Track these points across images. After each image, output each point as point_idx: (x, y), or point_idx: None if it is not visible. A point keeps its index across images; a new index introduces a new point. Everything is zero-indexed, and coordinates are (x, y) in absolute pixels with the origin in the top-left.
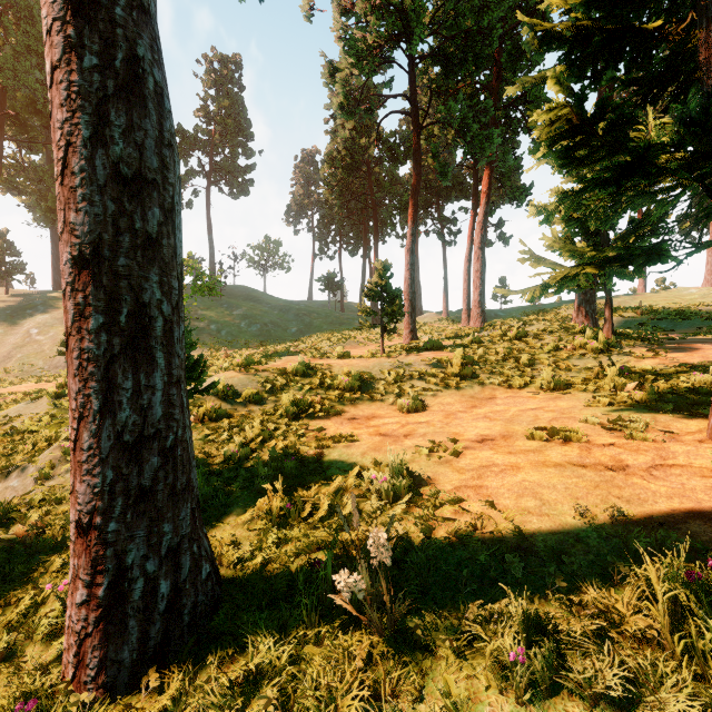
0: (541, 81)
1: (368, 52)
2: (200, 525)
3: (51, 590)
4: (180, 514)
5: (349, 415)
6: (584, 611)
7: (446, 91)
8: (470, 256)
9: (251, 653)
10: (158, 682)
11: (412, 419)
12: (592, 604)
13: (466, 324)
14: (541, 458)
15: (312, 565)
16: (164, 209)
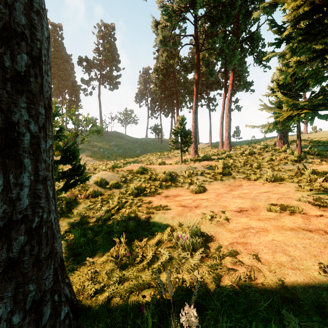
0: (274, 6)
1: (174, 13)
2: (63, 278)
3: None
4: (43, 275)
5: (165, 194)
6: None
7: (212, 35)
8: (223, 115)
9: None
10: None
11: (198, 197)
12: None
13: (221, 148)
14: (279, 224)
15: (139, 306)
16: (31, 56)
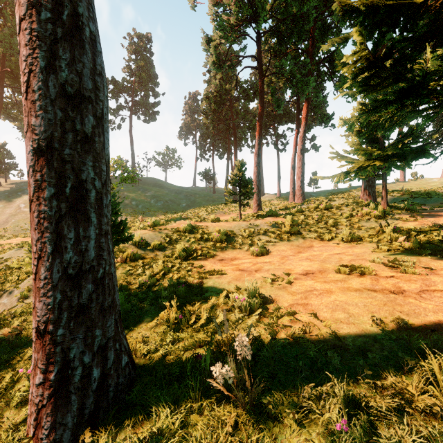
0: (344, 40)
1: (231, 29)
2: (121, 330)
3: (23, 372)
4: (107, 323)
5: (219, 257)
6: (386, 392)
7: (280, 54)
8: (294, 158)
9: (155, 419)
10: (91, 439)
11: (259, 260)
12: (390, 387)
13: (292, 201)
14: (346, 286)
15: (196, 357)
16: (96, 117)
